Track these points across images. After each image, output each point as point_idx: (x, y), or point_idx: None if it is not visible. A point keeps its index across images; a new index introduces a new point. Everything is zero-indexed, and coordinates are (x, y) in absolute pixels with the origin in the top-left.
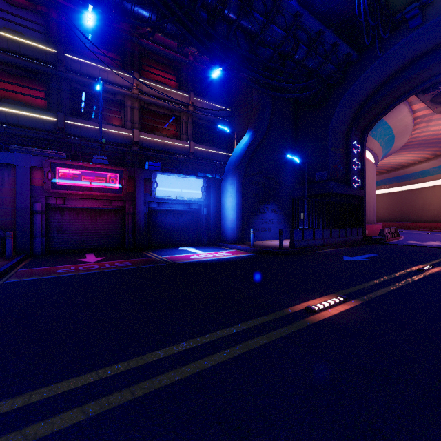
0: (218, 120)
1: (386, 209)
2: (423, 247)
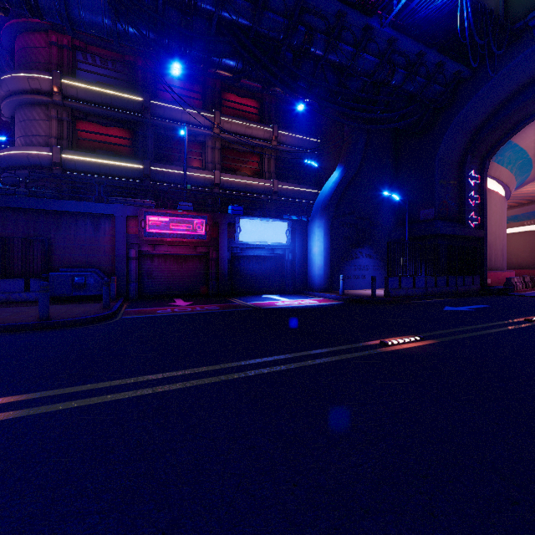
0: (305, 154)
1: (531, 252)
2: None
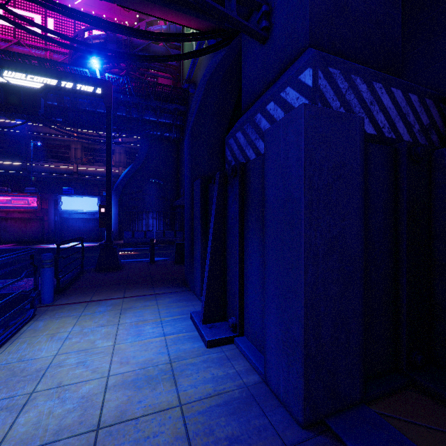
0: None
1: None
2: None
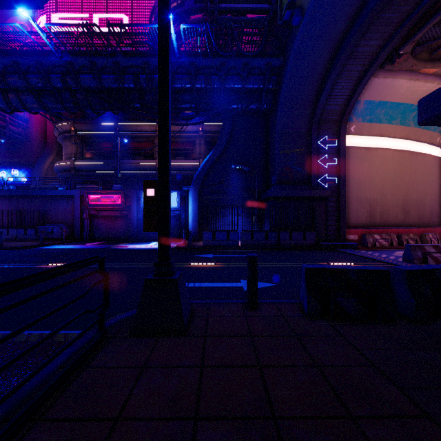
0: None
1: None
2: (358, 256)
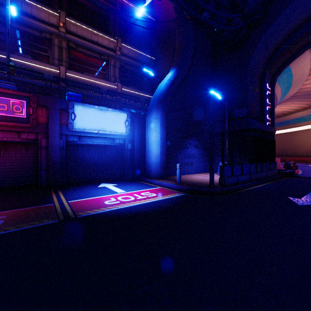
0: (144, 67)
1: None
2: None
